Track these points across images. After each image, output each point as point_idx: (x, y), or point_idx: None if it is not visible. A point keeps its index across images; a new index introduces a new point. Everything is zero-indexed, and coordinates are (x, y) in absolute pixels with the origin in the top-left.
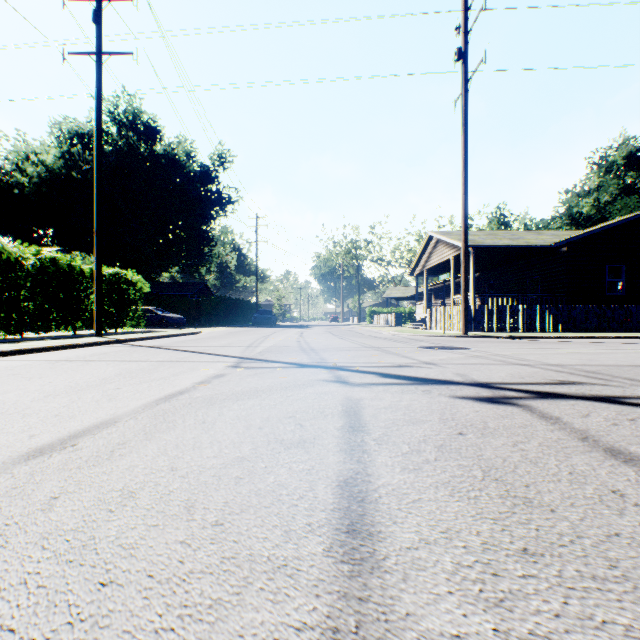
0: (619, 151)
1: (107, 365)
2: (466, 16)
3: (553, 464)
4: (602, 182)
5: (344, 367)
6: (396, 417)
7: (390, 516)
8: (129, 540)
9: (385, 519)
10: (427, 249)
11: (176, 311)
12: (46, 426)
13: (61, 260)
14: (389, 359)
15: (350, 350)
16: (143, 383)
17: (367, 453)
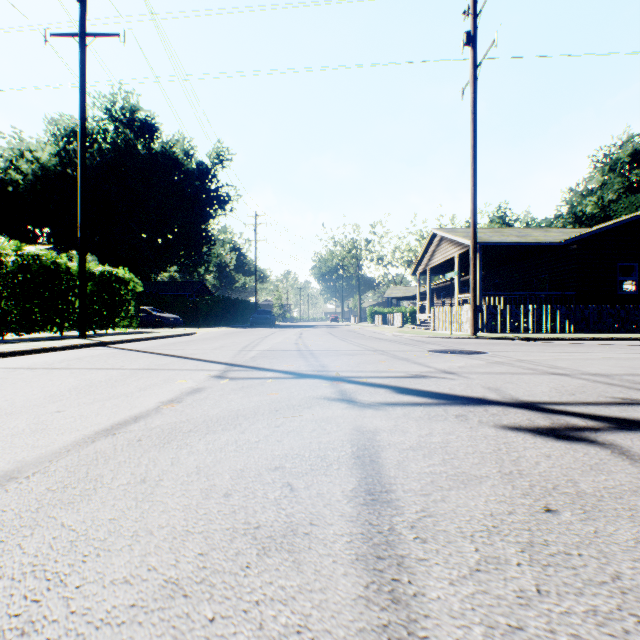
0: (623, 149)
1: (69, 374)
2: None
3: None
4: (606, 180)
5: (349, 378)
6: (434, 469)
7: None
8: None
9: None
10: (430, 247)
11: (173, 311)
12: None
13: (45, 257)
14: (400, 366)
15: (354, 354)
16: (95, 402)
17: (406, 569)
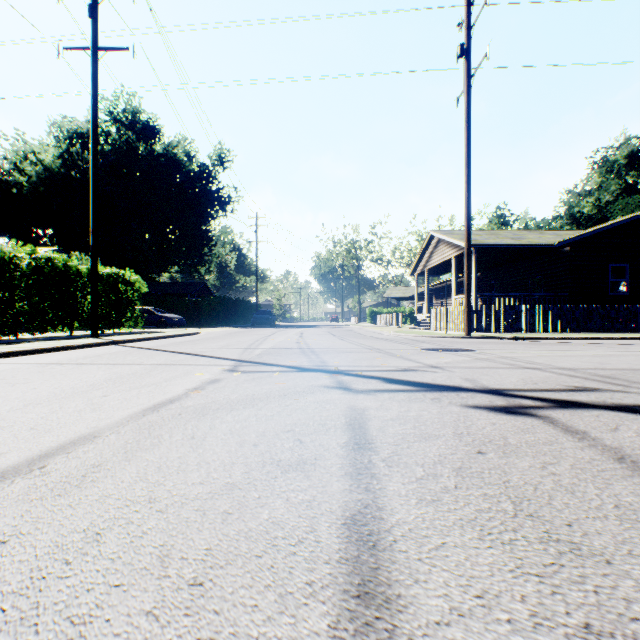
0: (620, 150)
1: (98, 369)
2: (469, 11)
3: (593, 493)
4: (603, 182)
5: (346, 371)
6: (405, 431)
7: (410, 571)
8: (81, 610)
9: (404, 576)
10: (428, 249)
11: (175, 311)
12: (16, 442)
13: (57, 260)
14: (392, 362)
15: (351, 352)
16: (132, 389)
17: (376, 478)
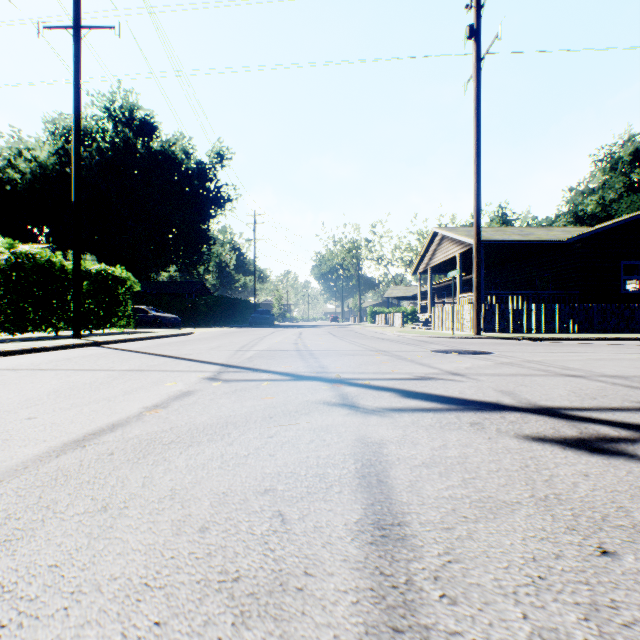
0: (625, 148)
1: (53, 376)
2: None
3: None
4: (607, 180)
5: (350, 380)
6: (454, 492)
7: None
8: None
9: None
10: (431, 246)
11: (172, 311)
12: None
13: (39, 255)
14: (404, 367)
15: (354, 355)
16: (73, 408)
17: None
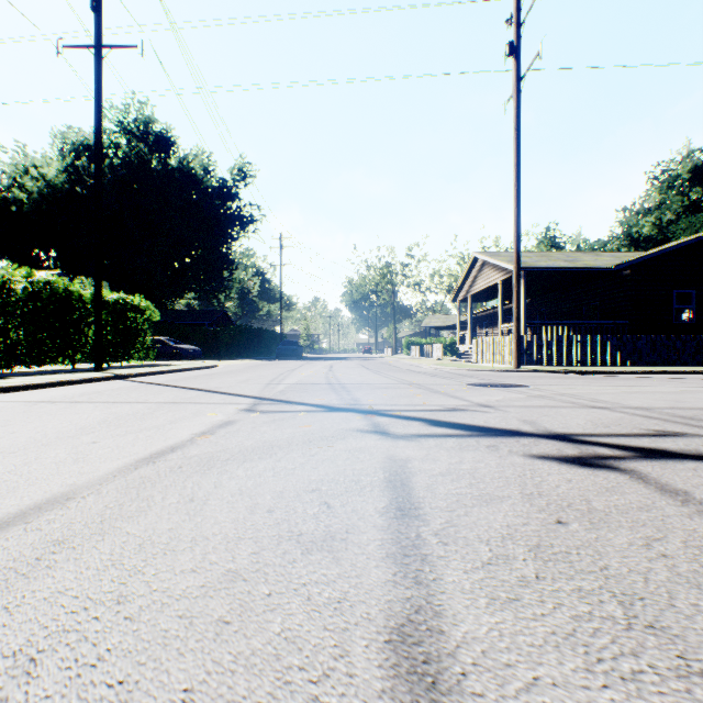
0: (683, 164)
1: (94, 408)
2: (519, 5)
3: None
4: (664, 199)
5: (382, 411)
6: (460, 491)
7: None
8: None
9: None
10: (471, 272)
11: (191, 342)
12: None
13: (57, 284)
14: (435, 400)
15: (388, 388)
16: (129, 434)
17: (428, 563)
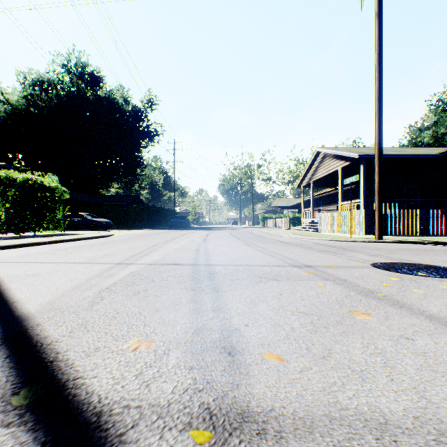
0: None
1: None
2: None
3: None
4: (438, 119)
5: None
6: None
7: None
8: None
9: None
10: (314, 164)
11: (110, 216)
12: None
13: None
14: None
15: (276, 278)
16: None
17: None
